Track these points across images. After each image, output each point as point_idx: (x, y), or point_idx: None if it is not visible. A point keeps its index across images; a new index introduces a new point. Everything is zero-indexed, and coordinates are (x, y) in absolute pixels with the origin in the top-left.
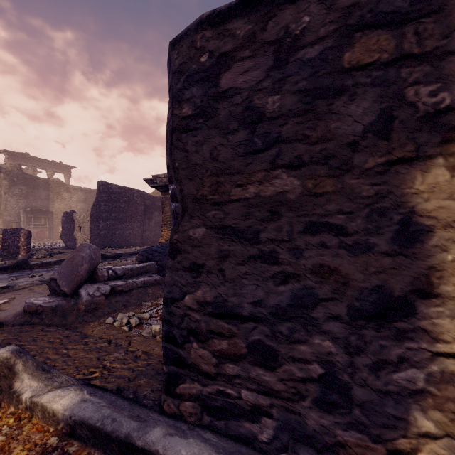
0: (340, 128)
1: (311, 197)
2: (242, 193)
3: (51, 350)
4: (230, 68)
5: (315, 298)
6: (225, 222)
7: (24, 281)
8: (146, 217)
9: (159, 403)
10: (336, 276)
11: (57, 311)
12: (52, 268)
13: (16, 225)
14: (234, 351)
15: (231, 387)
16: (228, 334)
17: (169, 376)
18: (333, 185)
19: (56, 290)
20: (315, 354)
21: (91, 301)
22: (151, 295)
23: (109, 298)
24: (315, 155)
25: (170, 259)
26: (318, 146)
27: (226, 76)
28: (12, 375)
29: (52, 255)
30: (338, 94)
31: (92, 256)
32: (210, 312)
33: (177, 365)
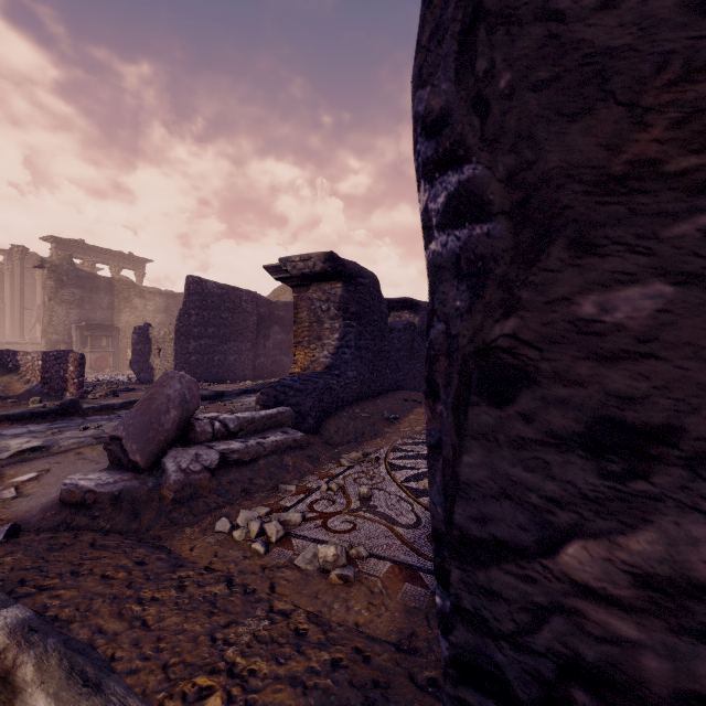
0: None
1: None
2: None
3: (107, 603)
4: None
5: None
6: None
7: (71, 437)
8: (261, 335)
9: None
10: None
11: (122, 502)
12: (116, 414)
13: (66, 348)
14: None
15: None
16: None
17: None
18: None
19: (121, 459)
20: None
21: (185, 482)
22: (291, 469)
23: (216, 476)
24: None
25: (483, 403)
26: None
27: None
28: (8, 693)
29: (118, 394)
30: None
31: (186, 395)
32: None
33: None
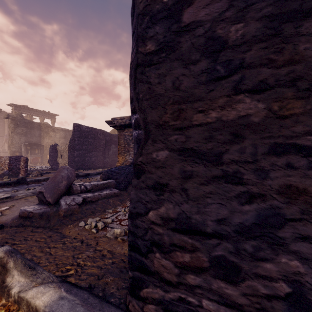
0: (309, 49)
1: (277, 119)
2: (204, 118)
3: (37, 248)
4: (192, 4)
5: (282, 218)
6: (187, 145)
7: (22, 193)
8: (106, 149)
9: (124, 301)
10: (305, 196)
11: (43, 216)
12: (42, 183)
13: (19, 154)
14: (196, 264)
15: (192, 296)
16: (191, 248)
17: (134, 280)
18: (302, 106)
19: (43, 200)
20: (281, 272)
21: (68, 209)
22: (111, 204)
23: (81, 207)
24: (281, 78)
25: (135, 178)
26: (285, 68)
27: (188, 11)
28: (5, 271)
29: (42, 174)
30: (307, 16)
31: (69, 175)
32: (173, 227)
33: (141, 271)
